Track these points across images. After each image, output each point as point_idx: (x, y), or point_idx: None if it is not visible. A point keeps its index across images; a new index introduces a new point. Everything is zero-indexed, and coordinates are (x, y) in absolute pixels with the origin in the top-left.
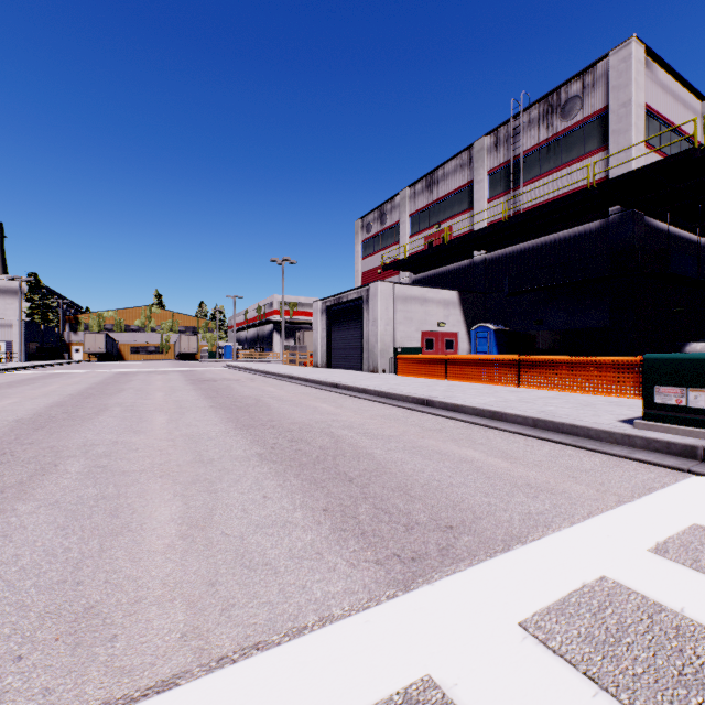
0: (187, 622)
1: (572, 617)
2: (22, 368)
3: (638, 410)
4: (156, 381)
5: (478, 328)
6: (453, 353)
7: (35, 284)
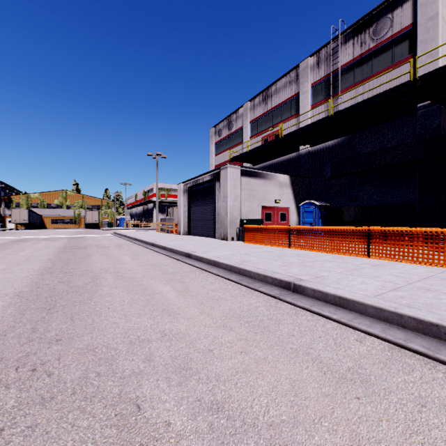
0: None
1: None
2: None
3: None
4: (29, 249)
5: (305, 204)
6: (285, 223)
7: None
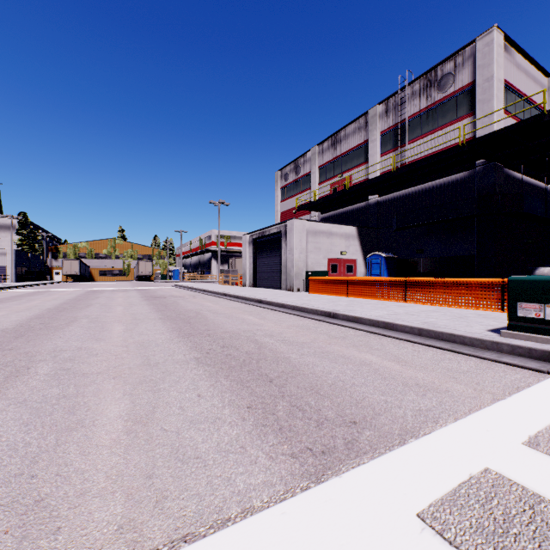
0: (124, 515)
1: (463, 508)
2: (13, 287)
3: (502, 321)
4: (118, 298)
5: (372, 256)
6: (352, 275)
7: (24, 221)
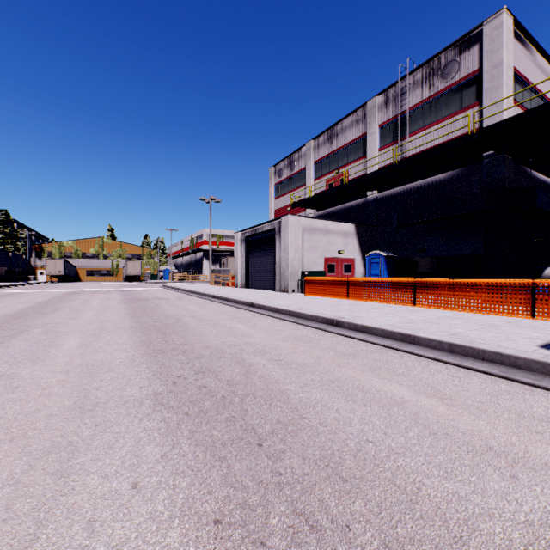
0: None
1: None
2: None
3: (544, 332)
4: (95, 300)
5: (371, 255)
6: (350, 275)
7: (6, 219)
